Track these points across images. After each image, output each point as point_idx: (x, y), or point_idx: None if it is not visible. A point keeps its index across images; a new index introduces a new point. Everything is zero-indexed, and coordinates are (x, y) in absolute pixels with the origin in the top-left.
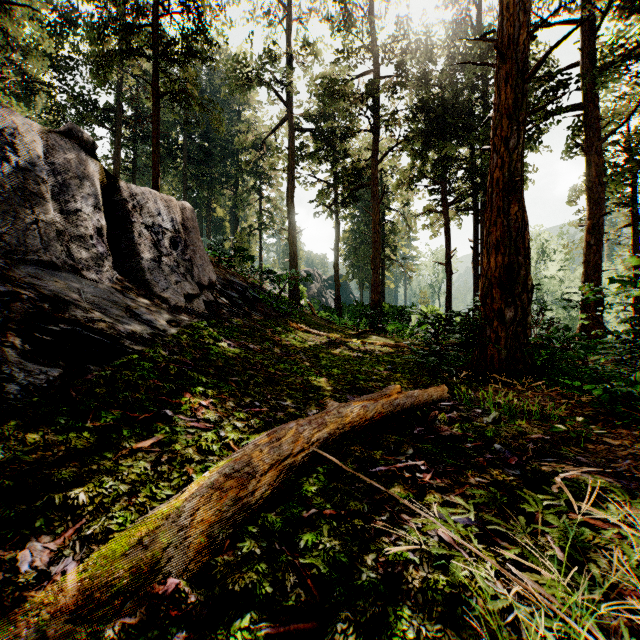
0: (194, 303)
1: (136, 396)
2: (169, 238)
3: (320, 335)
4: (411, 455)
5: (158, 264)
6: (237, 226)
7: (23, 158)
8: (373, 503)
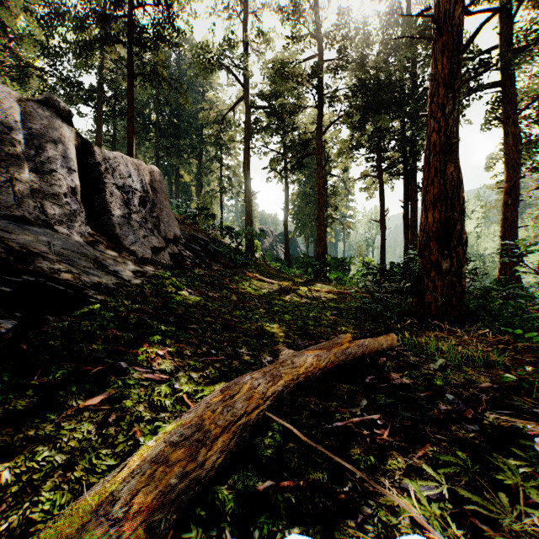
0: (160, 255)
1: (92, 347)
2: (138, 197)
3: (272, 283)
4: (365, 407)
5: (128, 220)
6: (201, 190)
7: (1, 122)
8: (332, 468)
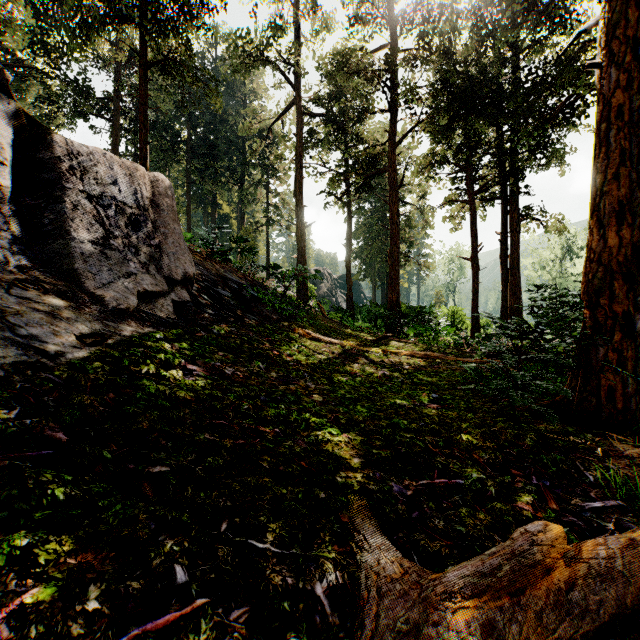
0: (156, 304)
1: None
2: (127, 215)
3: (332, 343)
4: None
5: (101, 248)
6: (243, 223)
7: None
8: None
